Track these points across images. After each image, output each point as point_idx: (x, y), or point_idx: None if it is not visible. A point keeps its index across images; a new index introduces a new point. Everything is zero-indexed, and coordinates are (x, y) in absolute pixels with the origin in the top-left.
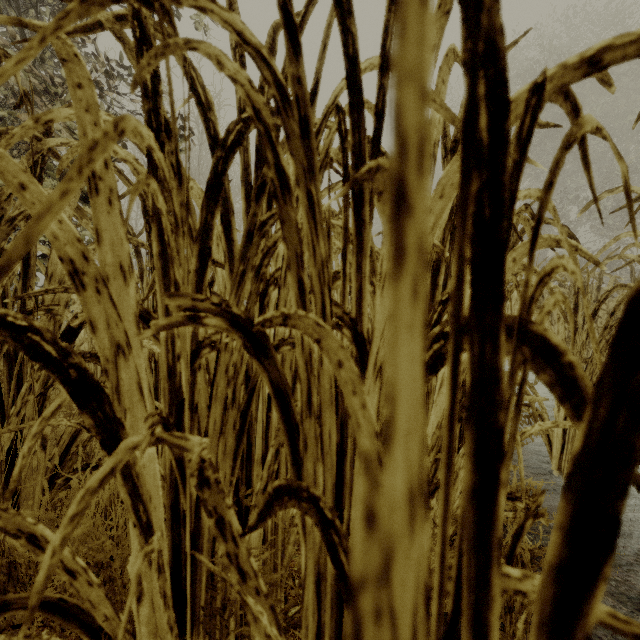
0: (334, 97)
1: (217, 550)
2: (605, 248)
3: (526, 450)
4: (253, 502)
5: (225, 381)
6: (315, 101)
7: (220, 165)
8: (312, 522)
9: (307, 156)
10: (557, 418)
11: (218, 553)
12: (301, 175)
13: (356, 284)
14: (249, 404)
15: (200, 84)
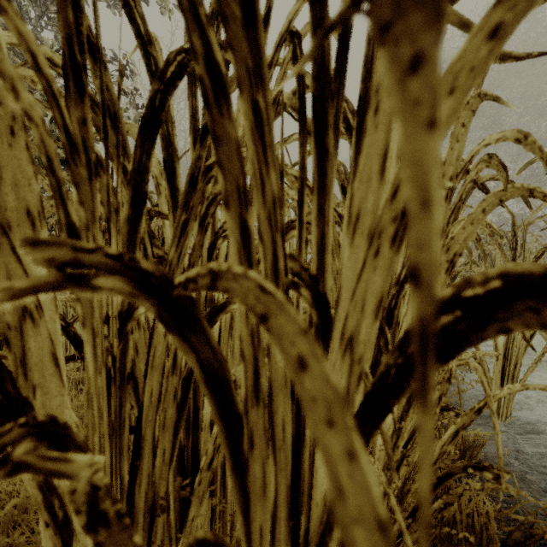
0: (288, 22)
1: (154, 538)
2: (541, 207)
3: (464, 394)
4: (197, 480)
5: (164, 345)
6: (266, 31)
7: (158, 99)
8: (260, 540)
9: (252, 53)
10: (495, 366)
11: (155, 541)
12: (244, 78)
13: (317, 231)
14: (192, 370)
15: (139, 15)
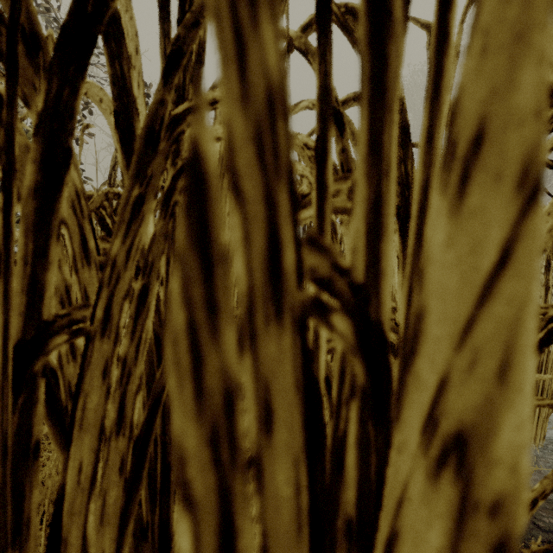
0: None
1: None
2: None
3: None
4: None
5: (102, 391)
6: None
7: (91, 4)
8: None
9: None
10: None
11: None
12: None
13: (367, 188)
14: (150, 426)
15: None
